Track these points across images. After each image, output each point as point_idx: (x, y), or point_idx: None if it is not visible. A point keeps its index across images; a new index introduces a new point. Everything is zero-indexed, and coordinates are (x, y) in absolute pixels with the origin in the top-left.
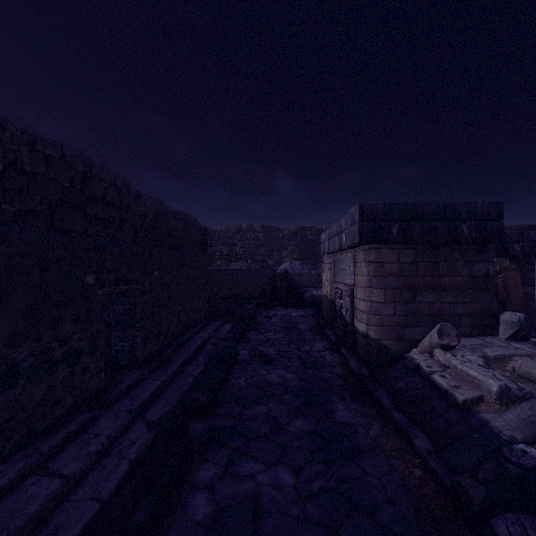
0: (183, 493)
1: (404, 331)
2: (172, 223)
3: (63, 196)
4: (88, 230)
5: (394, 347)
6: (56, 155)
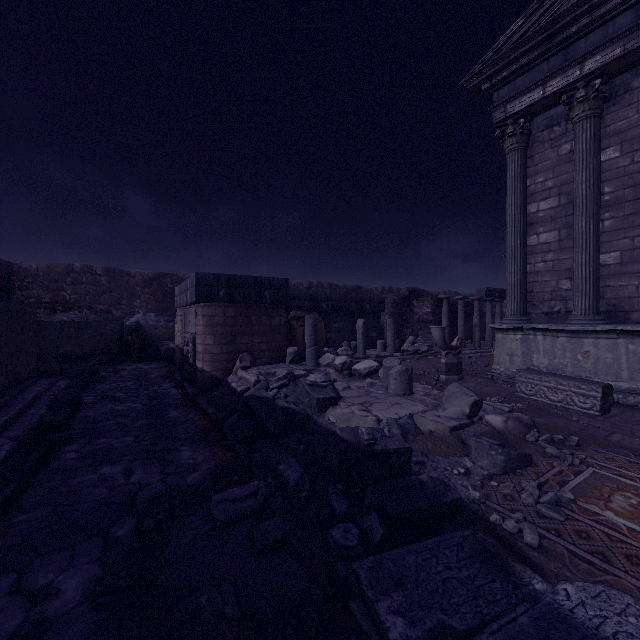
0: (57, 455)
1: (228, 364)
2: None
3: None
4: None
5: (221, 376)
6: None
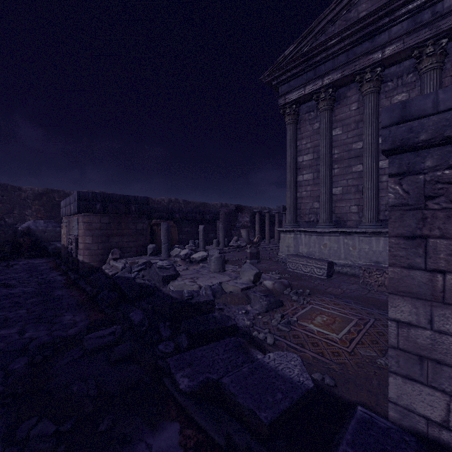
0: None
1: (104, 257)
2: None
3: None
4: None
5: (98, 266)
6: None
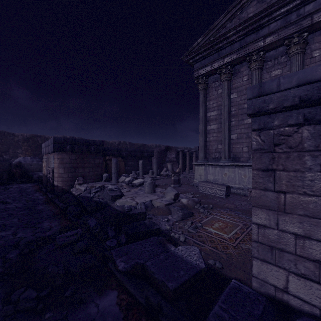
0: None
1: (72, 182)
2: None
3: None
4: None
5: (68, 189)
6: None
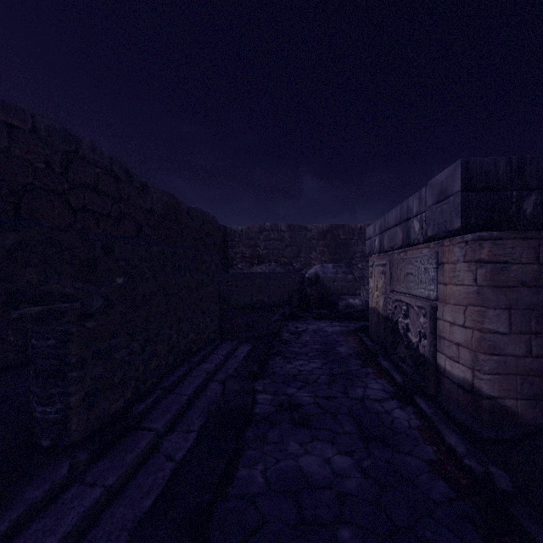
0: None
1: None
2: (185, 220)
3: (34, 180)
4: (72, 225)
5: (525, 413)
6: (24, 126)
